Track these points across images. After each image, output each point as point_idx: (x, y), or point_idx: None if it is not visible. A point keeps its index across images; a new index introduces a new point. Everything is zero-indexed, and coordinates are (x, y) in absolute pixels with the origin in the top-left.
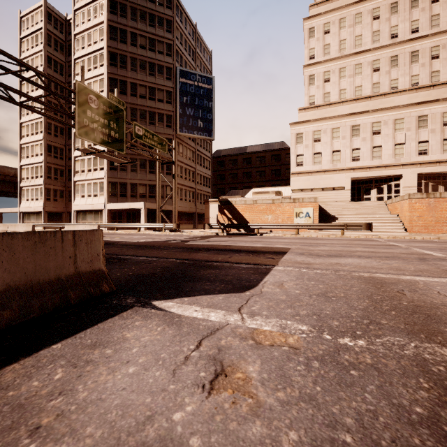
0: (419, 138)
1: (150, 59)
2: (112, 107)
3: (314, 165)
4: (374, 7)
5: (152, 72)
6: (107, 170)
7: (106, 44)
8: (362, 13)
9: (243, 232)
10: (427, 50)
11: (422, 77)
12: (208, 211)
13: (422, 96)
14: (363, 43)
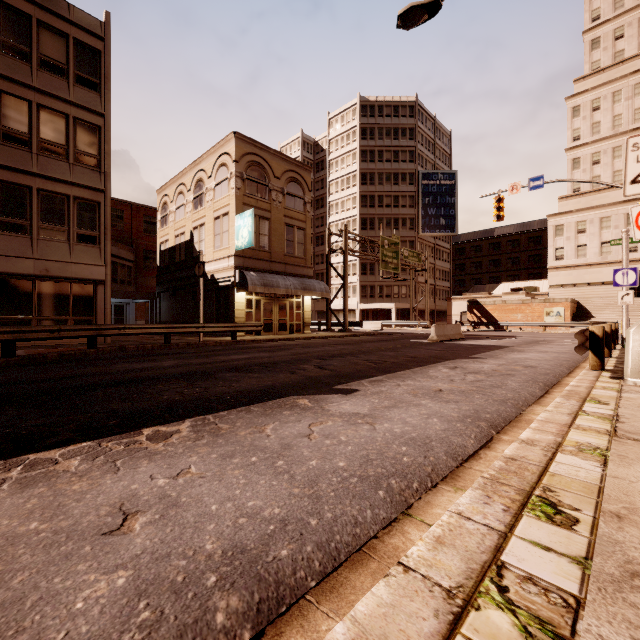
0: None
1: (394, 170)
2: (394, 243)
3: (578, 258)
4: None
5: (396, 182)
6: (360, 275)
7: (359, 167)
8: None
9: (492, 329)
10: None
11: None
12: (450, 308)
13: None
14: None
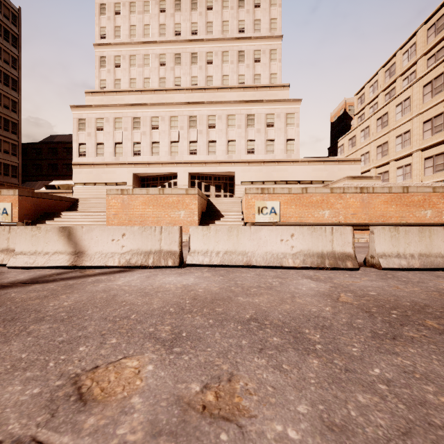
0: (190, 138)
1: None
2: None
3: (98, 156)
4: None
5: None
6: None
7: None
8: (151, 2)
9: None
10: (204, 54)
11: (200, 80)
12: None
13: (197, 97)
14: (151, 34)
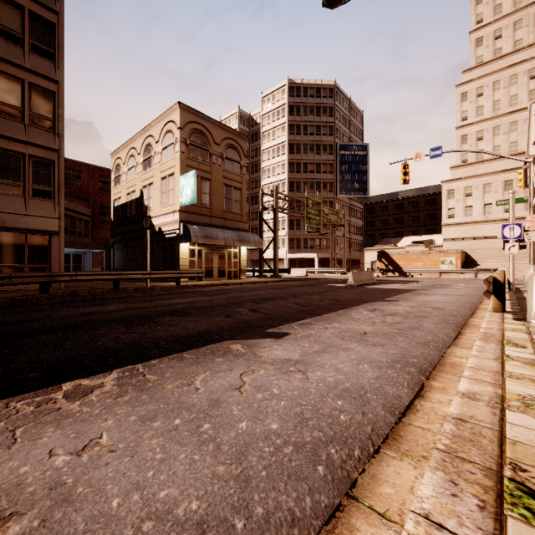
0: None
1: (317, 141)
2: (316, 202)
3: (465, 217)
4: (530, 67)
5: (318, 152)
6: (288, 229)
7: (287, 139)
8: (518, 74)
9: (397, 275)
10: None
11: None
12: (363, 258)
13: None
14: (519, 102)
